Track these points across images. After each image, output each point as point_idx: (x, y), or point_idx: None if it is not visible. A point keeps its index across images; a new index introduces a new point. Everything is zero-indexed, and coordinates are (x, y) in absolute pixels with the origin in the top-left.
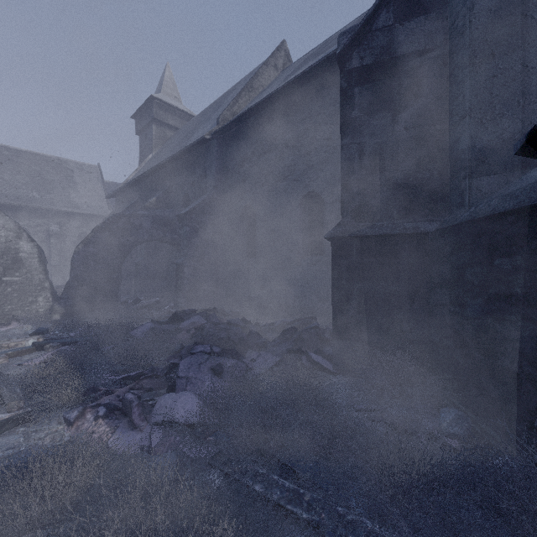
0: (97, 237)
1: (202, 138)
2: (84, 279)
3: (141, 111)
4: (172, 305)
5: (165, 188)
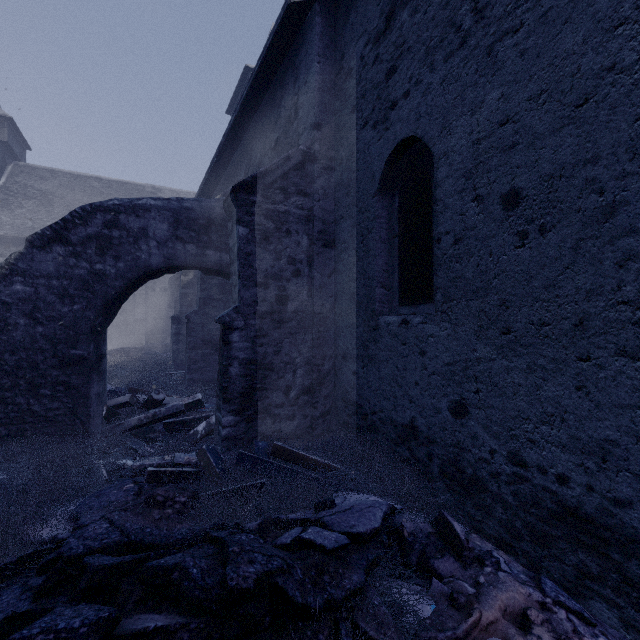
0: (34, 258)
1: (284, 9)
2: (0, 361)
3: (236, 98)
4: (212, 422)
5: (240, 179)
